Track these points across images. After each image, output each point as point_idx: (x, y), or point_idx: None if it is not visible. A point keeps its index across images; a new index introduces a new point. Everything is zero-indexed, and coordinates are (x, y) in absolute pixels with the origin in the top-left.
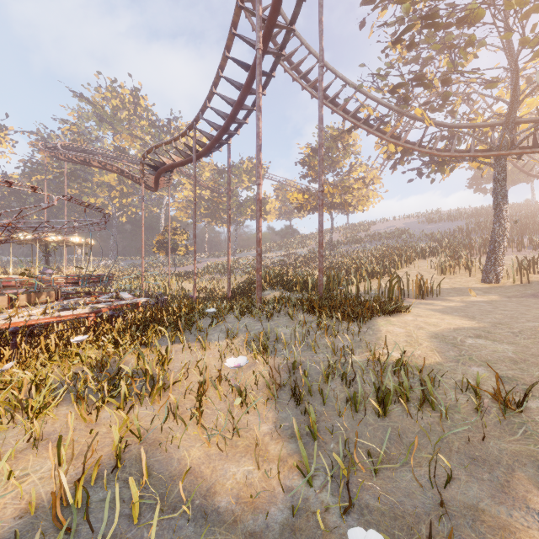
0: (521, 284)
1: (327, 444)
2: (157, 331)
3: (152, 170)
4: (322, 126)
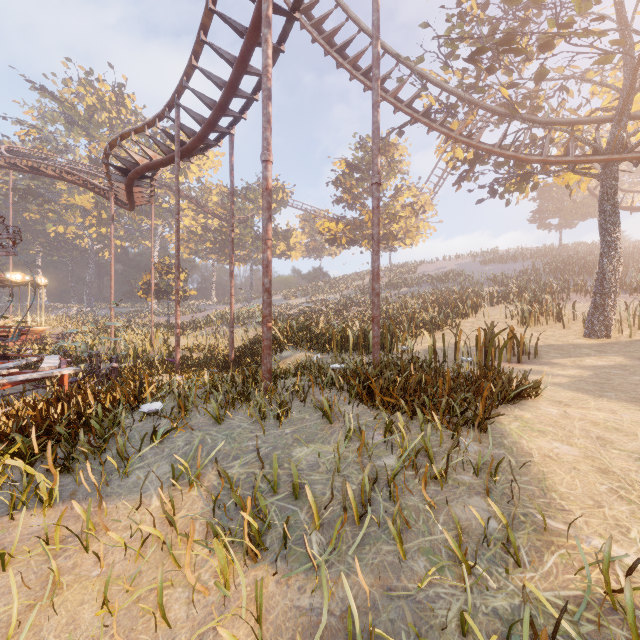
0: None
1: None
2: (2, 466)
3: (122, 175)
4: (377, 72)
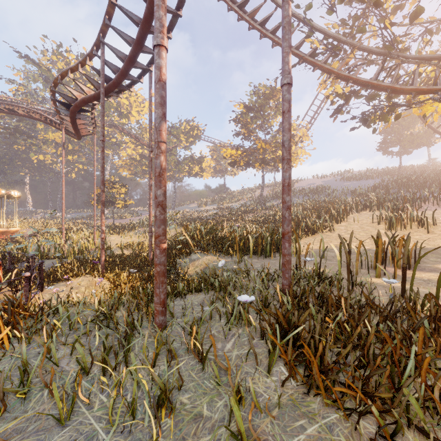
0: None
1: None
2: None
3: (67, 110)
4: None
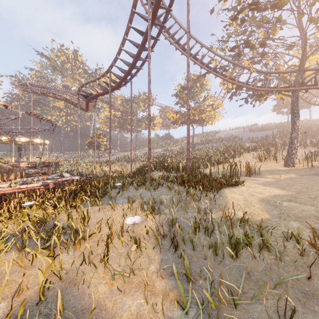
0: (308, 167)
1: (197, 280)
2: (82, 198)
3: (84, 98)
4: (189, 69)
